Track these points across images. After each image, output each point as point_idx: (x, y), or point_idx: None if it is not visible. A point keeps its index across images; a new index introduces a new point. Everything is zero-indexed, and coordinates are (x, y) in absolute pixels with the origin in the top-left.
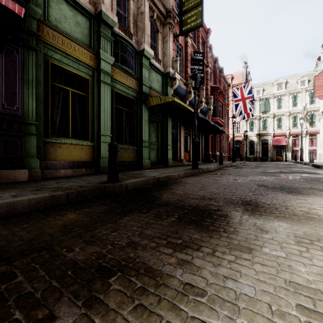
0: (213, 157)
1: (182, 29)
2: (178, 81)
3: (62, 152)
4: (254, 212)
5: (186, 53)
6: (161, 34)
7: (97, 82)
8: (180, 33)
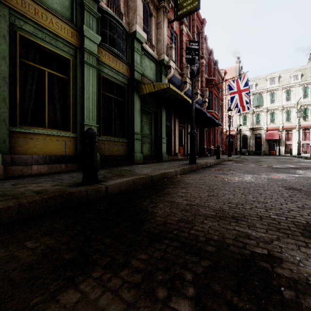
0: (208, 151)
1: (177, 14)
2: (173, 70)
3: (35, 144)
4: None
5: (181, 41)
6: (155, 19)
7: (81, 63)
8: (175, 18)
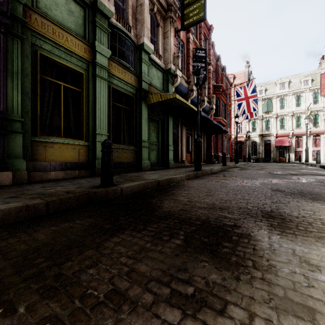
0: (215, 158)
1: (184, 23)
2: (179, 78)
3: (53, 152)
4: (284, 229)
5: (188, 49)
6: (162, 29)
7: (92, 77)
8: (182, 27)
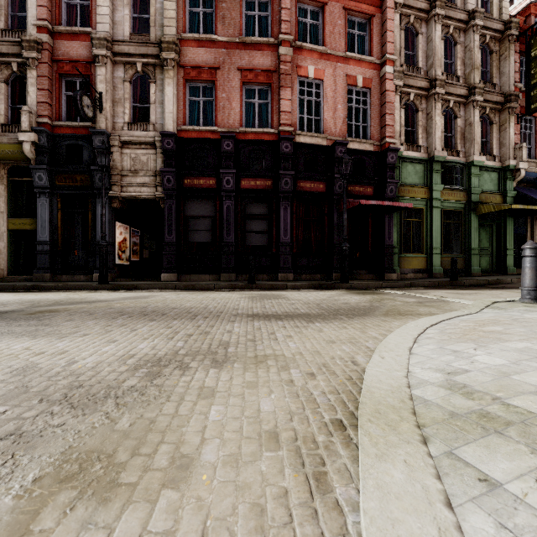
0: None
1: (530, 107)
2: (524, 171)
3: (407, 263)
4: None
5: None
6: (497, 123)
7: (429, 208)
8: (527, 111)
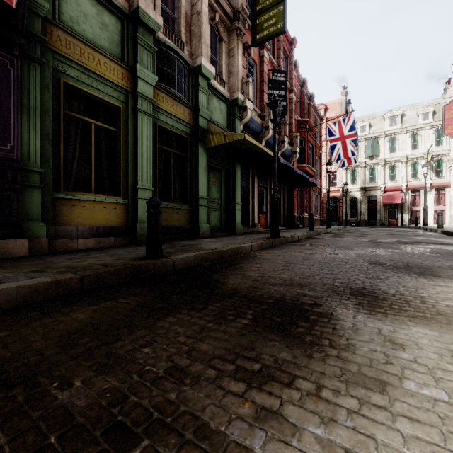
0: (300, 220)
1: (256, 37)
2: (250, 112)
3: (80, 213)
4: (374, 308)
5: (261, 72)
6: (226, 44)
7: (133, 111)
8: (253, 42)
